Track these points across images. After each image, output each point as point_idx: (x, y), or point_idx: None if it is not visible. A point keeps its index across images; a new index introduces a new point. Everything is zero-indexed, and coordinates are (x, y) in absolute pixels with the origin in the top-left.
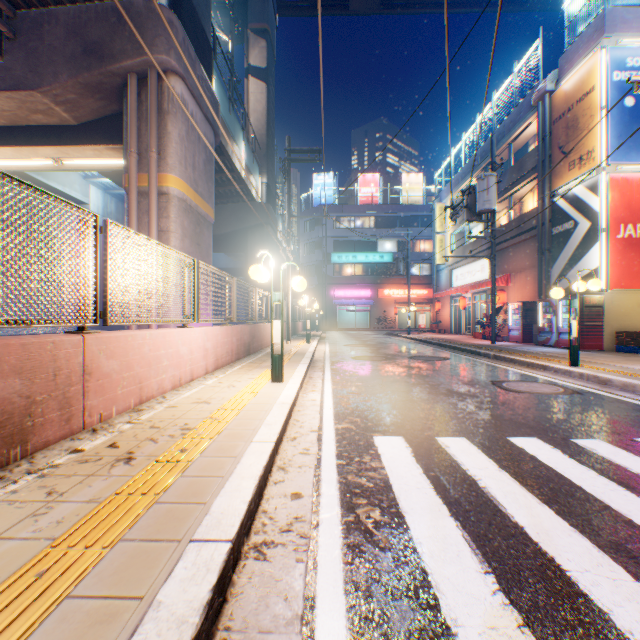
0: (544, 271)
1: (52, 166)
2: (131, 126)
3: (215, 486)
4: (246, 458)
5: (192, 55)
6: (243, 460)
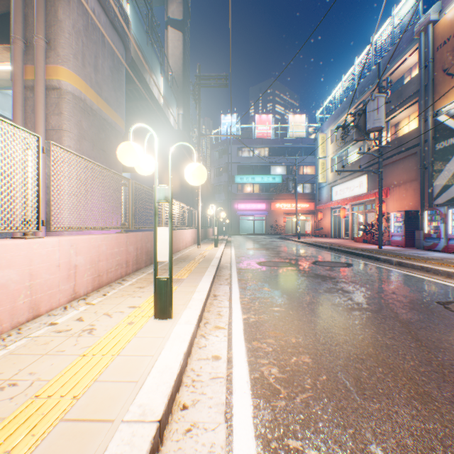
0: (427, 183)
1: None
2: (14, 9)
3: None
4: None
5: None
6: None
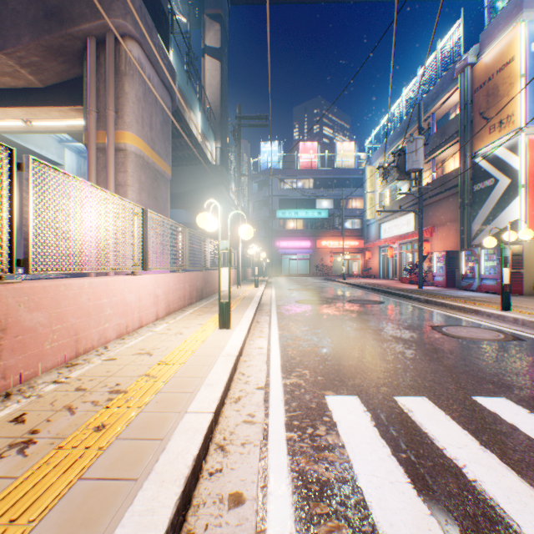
0: (466, 224)
1: (23, 127)
2: (90, 86)
3: (120, 501)
4: (174, 442)
5: (149, 23)
6: (169, 446)
